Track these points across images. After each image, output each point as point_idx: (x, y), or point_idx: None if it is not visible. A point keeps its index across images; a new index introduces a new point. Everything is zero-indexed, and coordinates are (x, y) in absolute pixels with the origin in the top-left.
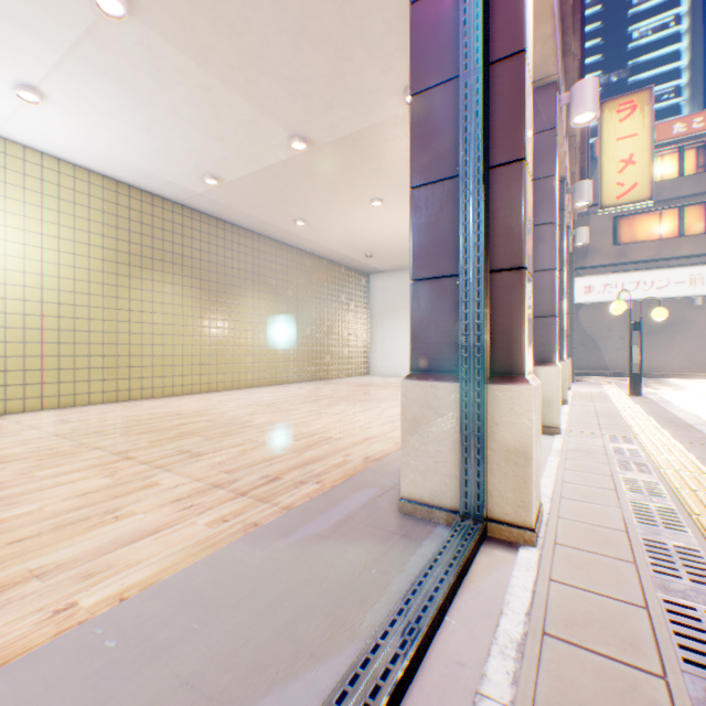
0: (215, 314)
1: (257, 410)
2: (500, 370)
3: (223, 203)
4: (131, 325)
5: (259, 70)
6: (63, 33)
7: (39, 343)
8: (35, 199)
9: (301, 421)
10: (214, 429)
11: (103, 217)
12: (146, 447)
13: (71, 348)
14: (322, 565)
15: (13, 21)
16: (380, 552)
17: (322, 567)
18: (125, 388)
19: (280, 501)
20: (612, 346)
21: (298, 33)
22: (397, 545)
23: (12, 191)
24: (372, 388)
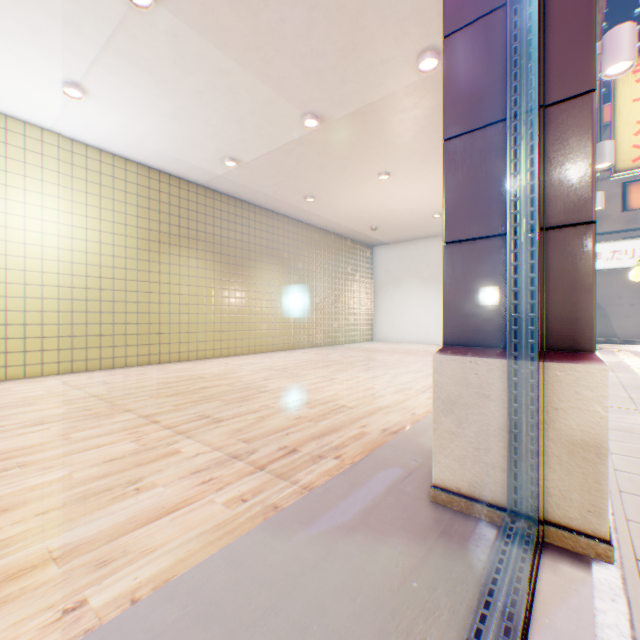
0: (234, 286)
1: (272, 375)
2: (559, 345)
3: (240, 184)
4: (161, 296)
5: (274, 48)
6: (99, 29)
7: (84, 312)
8: (81, 186)
9: (314, 387)
10: (232, 394)
11: (137, 200)
12: (170, 410)
13: (110, 316)
14: (352, 570)
15: (57, 21)
16: (417, 556)
17: (352, 573)
18: (156, 353)
19: (299, 478)
20: (622, 314)
21: (312, 6)
22: (436, 547)
23: (62, 179)
24: (378, 354)
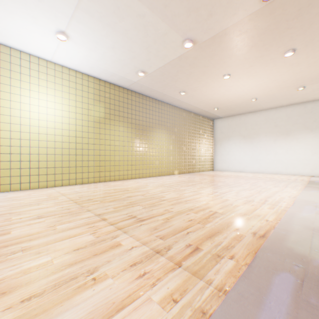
0: (140, 141)
1: (163, 190)
2: None
3: (144, 86)
4: (104, 146)
5: None
6: None
7: (67, 155)
8: (65, 89)
9: (190, 198)
10: (144, 201)
11: (92, 97)
12: (111, 211)
13: (79, 157)
14: None
15: None
16: None
17: None
18: (102, 176)
19: (209, 278)
20: None
21: None
22: None
23: (56, 86)
24: (219, 178)
